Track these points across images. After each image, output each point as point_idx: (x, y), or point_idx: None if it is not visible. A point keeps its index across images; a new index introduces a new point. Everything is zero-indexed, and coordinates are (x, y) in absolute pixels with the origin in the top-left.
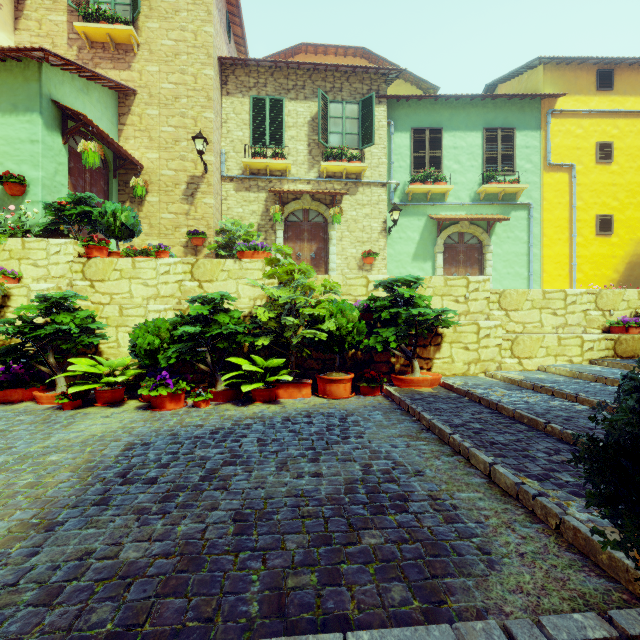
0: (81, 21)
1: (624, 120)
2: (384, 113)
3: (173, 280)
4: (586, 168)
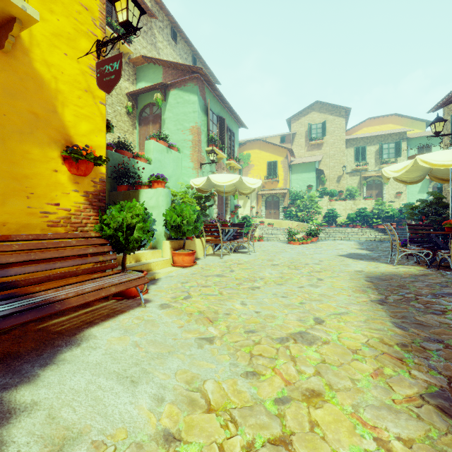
0: (308, 140)
1: None
2: (405, 144)
3: (349, 205)
4: None
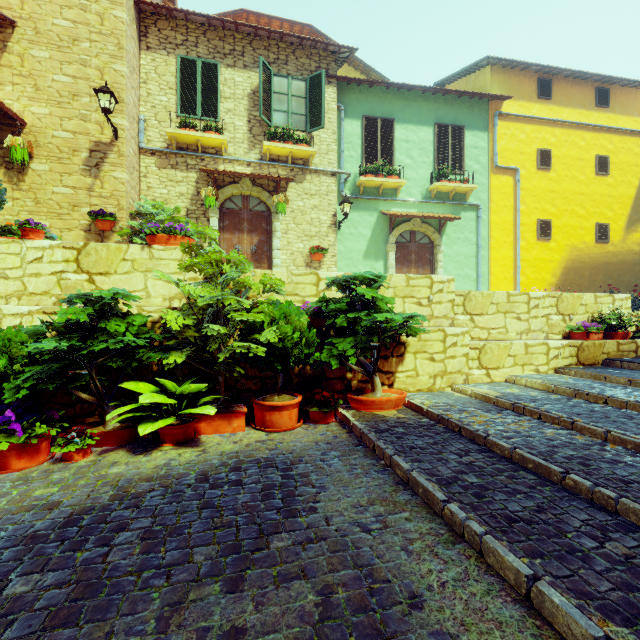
0: None
1: (561, 130)
2: (334, 95)
3: (48, 271)
4: (528, 173)
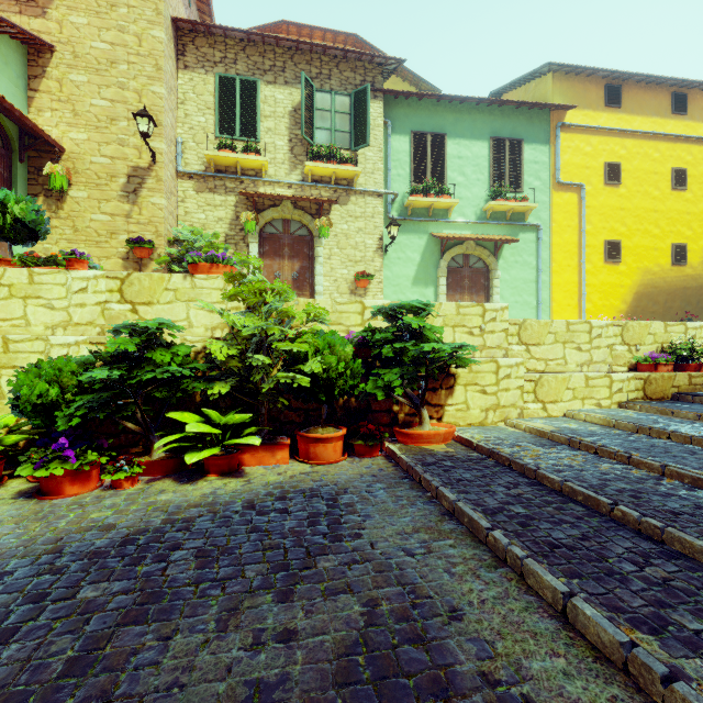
0: None
1: (632, 140)
2: (380, 110)
3: (93, 301)
4: (595, 189)
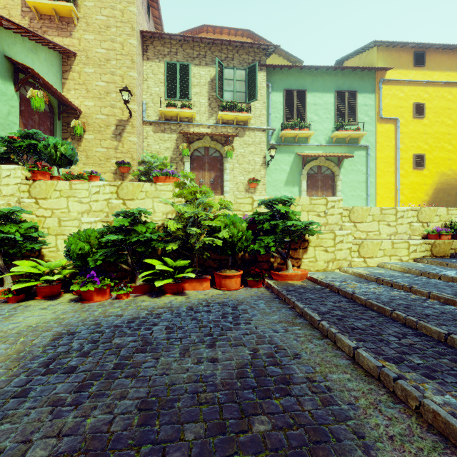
0: None
1: (432, 88)
2: (264, 77)
3: (102, 198)
4: (406, 121)
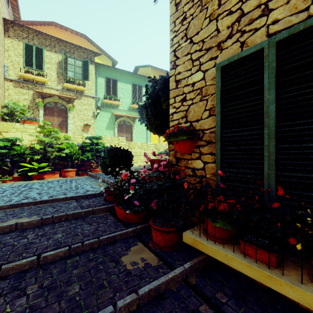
0: None
1: None
2: (93, 68)
3: None
4: None
